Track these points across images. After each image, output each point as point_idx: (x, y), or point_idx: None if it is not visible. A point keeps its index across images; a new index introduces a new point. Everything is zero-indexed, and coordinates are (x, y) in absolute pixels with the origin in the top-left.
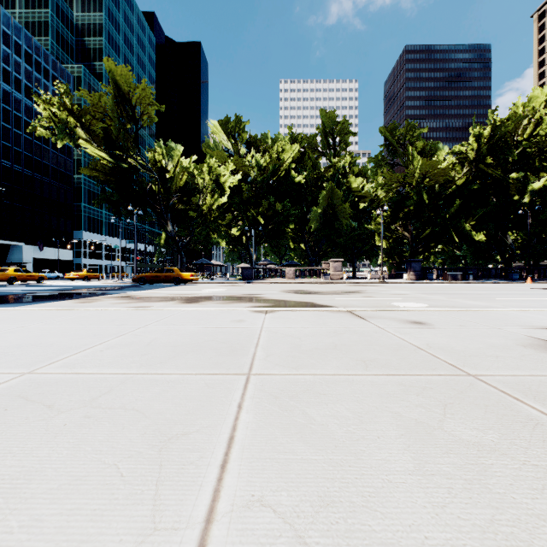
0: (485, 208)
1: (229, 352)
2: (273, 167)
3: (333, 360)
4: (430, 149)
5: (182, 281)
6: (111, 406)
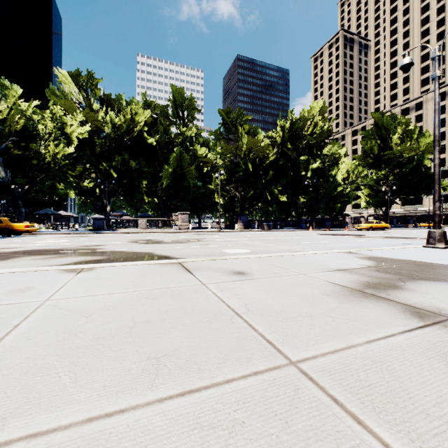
0: (287, 179)
1: None
2: (127, 127)
3: (109, 366)
4: (253, 131)
5: (14, 233)
6: None
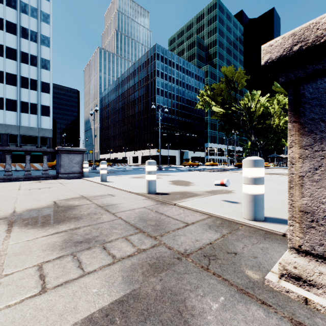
0: None
1: (271, 180)
2: None
3: None
4: None
5: None
6: None
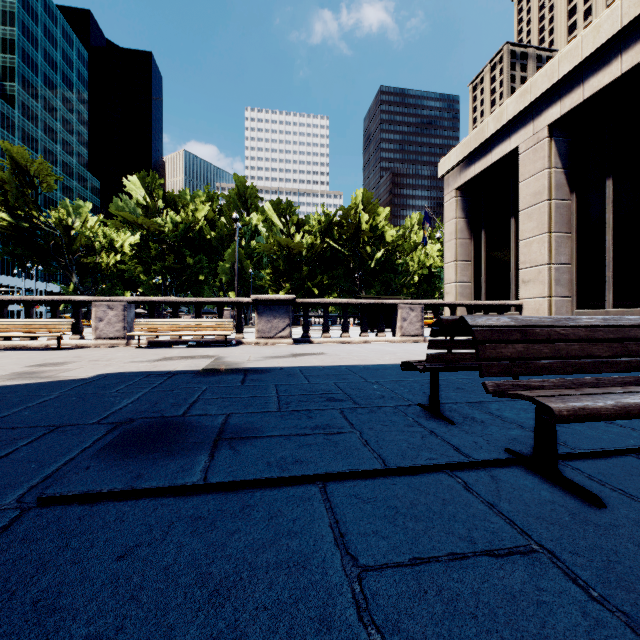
0: (340, 271)
1: None
2: (184, 226)
3: None
4: (303, 222)
5: None
6: None
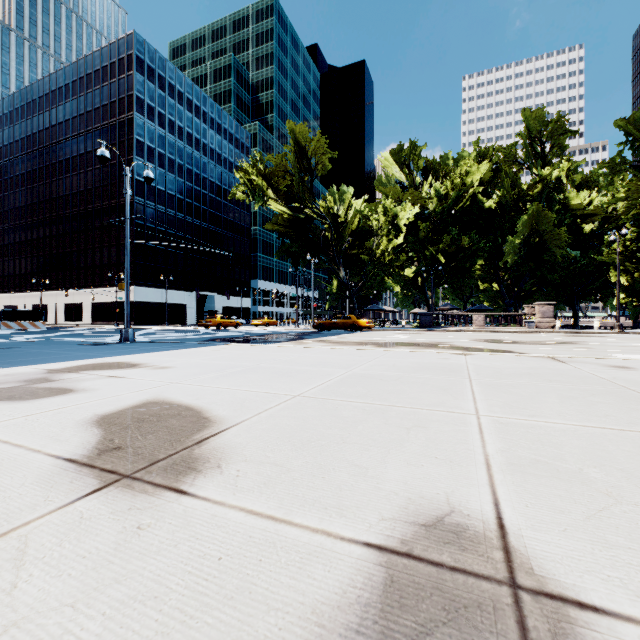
0: None
1: (450, 371)
2: (455, 195)
3: (526, 378)
4: None
5: (358, 328)
6: (408, 381)
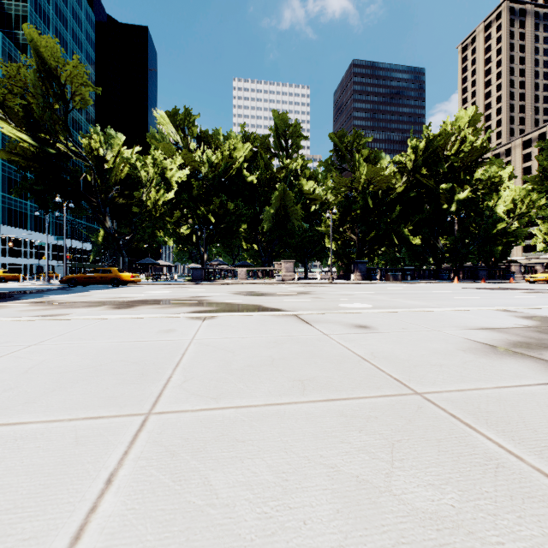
0: (421, 215)
1: (136, 378)
2: (224, 165)
3: (266, 382)
4: (374, 157)
5: (121, 283)
6: None
